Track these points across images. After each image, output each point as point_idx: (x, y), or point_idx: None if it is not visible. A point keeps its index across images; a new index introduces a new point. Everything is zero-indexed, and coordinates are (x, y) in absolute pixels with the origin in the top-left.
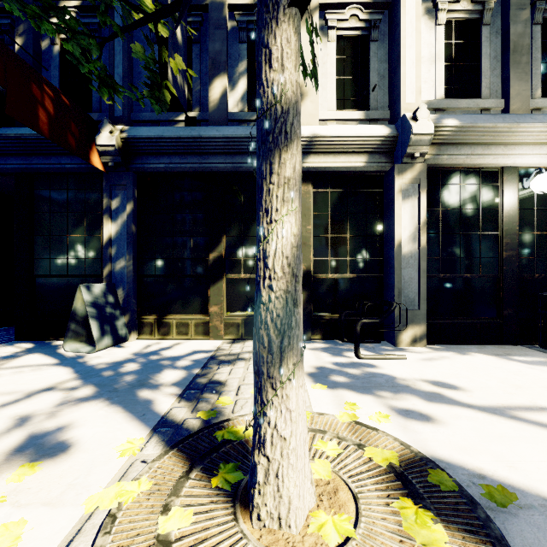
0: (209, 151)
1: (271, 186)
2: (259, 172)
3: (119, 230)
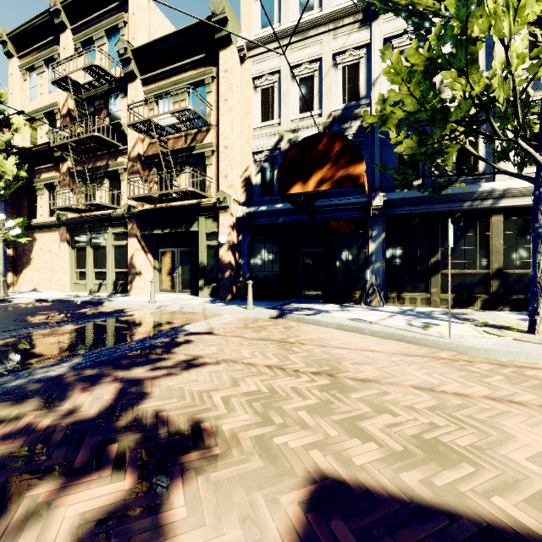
0: (434, 202)
1: (541, 246)
2: (535, 242)
3: (376, 247)
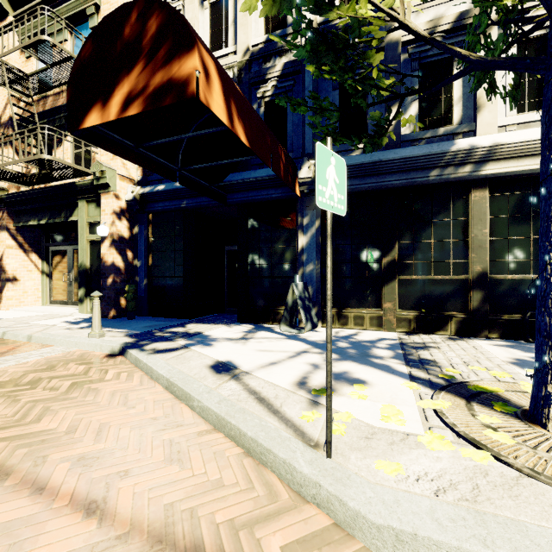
0: (386, 171)
1: None
2: (548, 208)
3: (308, 241)
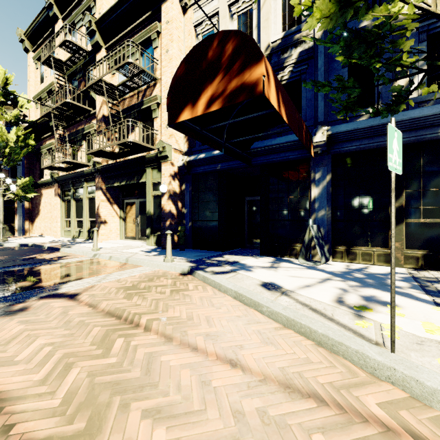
0: None
1: None
2: None
3: (320, 192)
